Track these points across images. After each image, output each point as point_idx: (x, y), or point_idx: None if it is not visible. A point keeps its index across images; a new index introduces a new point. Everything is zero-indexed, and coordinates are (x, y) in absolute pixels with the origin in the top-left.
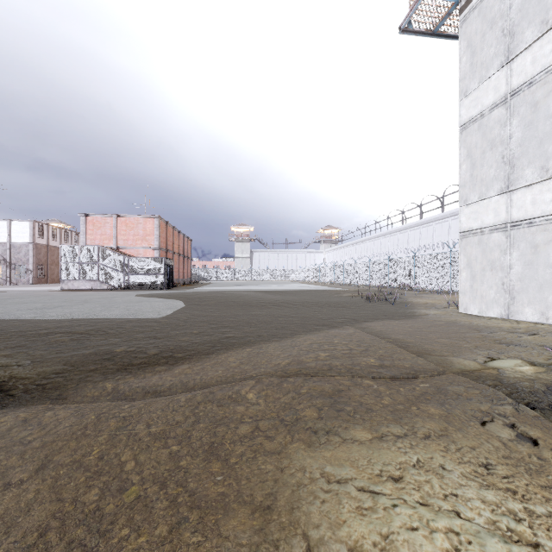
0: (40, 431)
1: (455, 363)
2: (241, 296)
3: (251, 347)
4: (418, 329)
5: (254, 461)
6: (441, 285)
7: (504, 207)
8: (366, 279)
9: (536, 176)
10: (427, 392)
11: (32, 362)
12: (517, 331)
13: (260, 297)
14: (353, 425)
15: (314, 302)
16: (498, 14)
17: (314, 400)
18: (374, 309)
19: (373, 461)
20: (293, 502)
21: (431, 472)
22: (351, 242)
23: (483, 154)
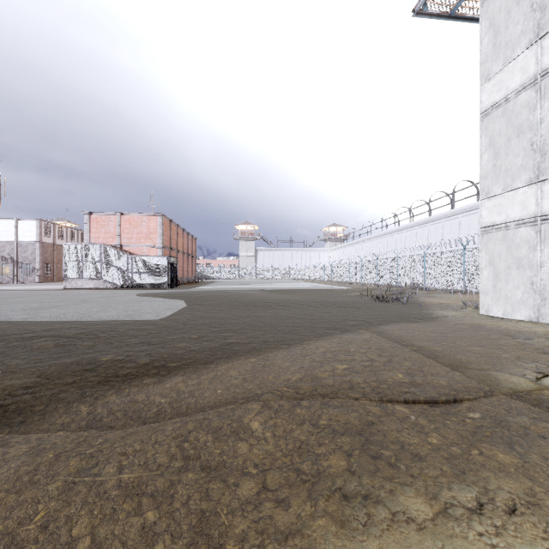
0: None
1: (501, 380)
2: (246, 295)
3: (256, 356)
4: (442, 333)
5: None
6: (453, 284)
7: (534, 199)
8: (373, 277)
9: None
10: (482, 426)
11: (2, 375)
12: None
13: (265, 297)
14: (400, 487)
15: (321, 302)
16: None
17: (338, 438)
18: (386, 309)
19: None
20: None
21: None
22: (357, 240)
23: (508, 142)
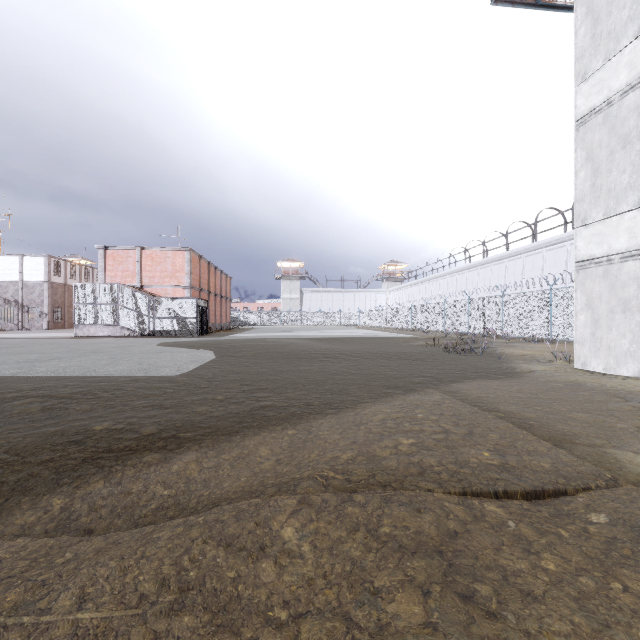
0: None
1: (624, 462)
2: (288, 345)
3: (295, 424)
4: (532, 394)
5: None
6: (537, 331)
7: None
8: (439, 323)
9: None
10: (615, 537)
11: None
12: None
13: (311, 347)
14: None
15: (379, 353)
16: None
17: (408, 559)
18: (458, 362)
19: None
20: None
21: None
22: (420, 280)
23: (611, 156)
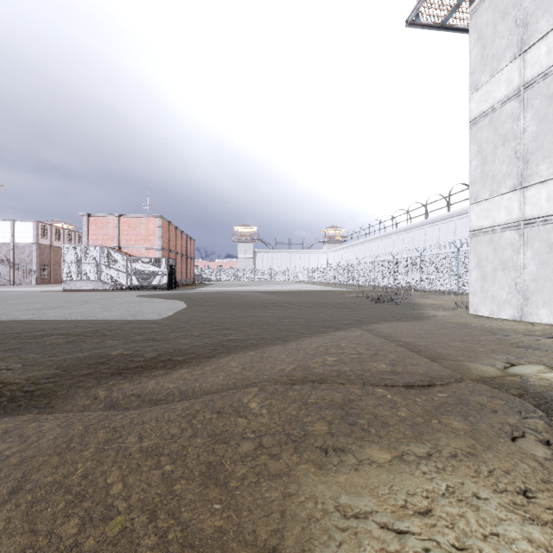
0: (20, 447)
1: (473, 369)
2: (244, 296)
3: (254, 350)
4: (429, 331)
5: (257, 487)
6: (447, 285)
7: (517, 204)
8: (370, 279)
9: (552, 171)
10: (446, 403)
11: (23, 367)
12: (533, 334)
13: (264, 298)
14: (368, 443)
15: (318, 303)
16: (511, 3)
17: (323, 412)
18: (380, 310)
19: (396, 489)
20: (304, 544)
21: (464, 503)
22: (355, 242)
23: (494, 150)
